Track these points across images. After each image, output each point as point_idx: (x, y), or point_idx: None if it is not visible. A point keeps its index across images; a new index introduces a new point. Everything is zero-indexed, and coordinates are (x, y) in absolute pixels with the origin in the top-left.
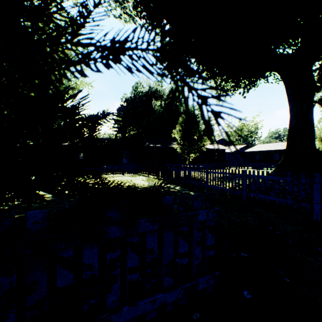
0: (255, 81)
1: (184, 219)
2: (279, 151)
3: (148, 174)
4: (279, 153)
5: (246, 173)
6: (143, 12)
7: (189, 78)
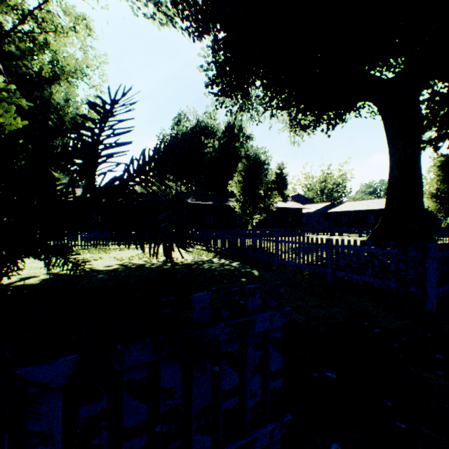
0: (343, 114)
1: (230, 332)
2: (375, 212)
3: (194, 244)
4: (375, 214)
5: (331, 243)
6: (186, 11)
7: (252, 109)
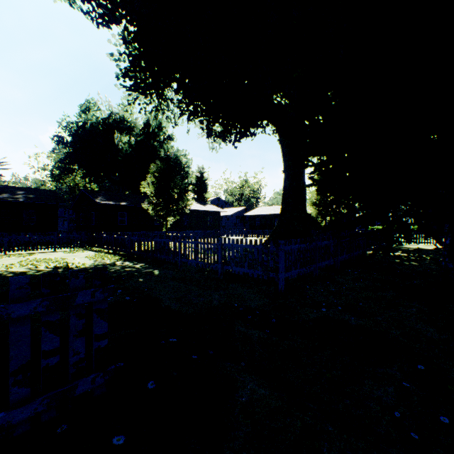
0: (247, 129)
1: (49, 304)
2: None
3: (101, 248)
4: None
5: (221, 242)
6: None
7: (169, 110)
